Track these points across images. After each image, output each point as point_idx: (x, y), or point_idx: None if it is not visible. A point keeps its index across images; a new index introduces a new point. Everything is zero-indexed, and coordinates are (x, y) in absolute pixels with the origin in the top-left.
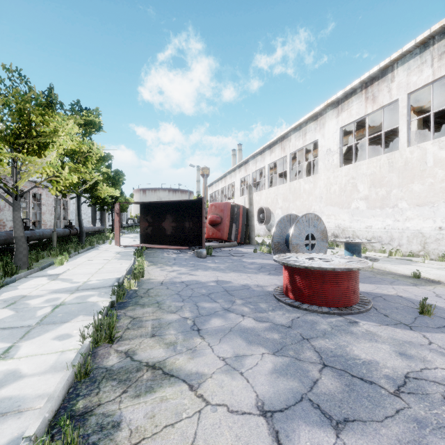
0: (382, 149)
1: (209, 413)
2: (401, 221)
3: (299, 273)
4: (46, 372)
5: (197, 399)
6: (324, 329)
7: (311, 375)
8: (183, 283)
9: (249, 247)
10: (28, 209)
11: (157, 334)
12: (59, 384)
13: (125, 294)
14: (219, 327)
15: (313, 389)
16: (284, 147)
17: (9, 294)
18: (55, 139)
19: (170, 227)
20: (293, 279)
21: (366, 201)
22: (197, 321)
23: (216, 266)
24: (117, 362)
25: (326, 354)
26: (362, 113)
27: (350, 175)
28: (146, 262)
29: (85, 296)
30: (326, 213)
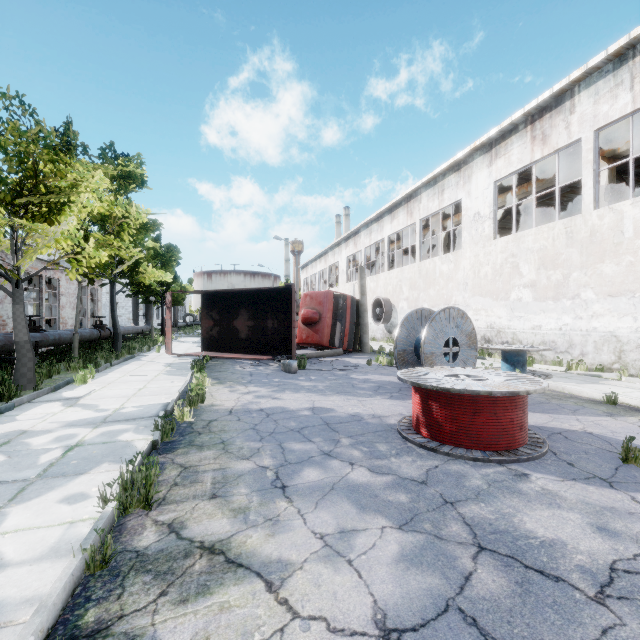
0: (554, 214)
1: (297, 633)
2: (585, 319)
3: (437, 398)
4: (42, 558)
5: (278, 607)
6: (477, 487)
7: (460, 565)
8: (263, 411)
9: (361, 357)
10: (40, 301)
11: (220, 494)
12: (58, 582)
13: (174, 429)
14: (315, 483)
15: (465, 591)
16: (411, 211)
17: (2, 428)
18: (76, 198)
19: (244, 328)
20: (427, 407)
21: (533, 289)
22: (281, 473)
23: (312, 385)
24: (155, 541)
25: (482, 528)
26: (527, 160)
27: (508, 251)
28: (209, 379)
29: (114, 432)
30: (473, 306)
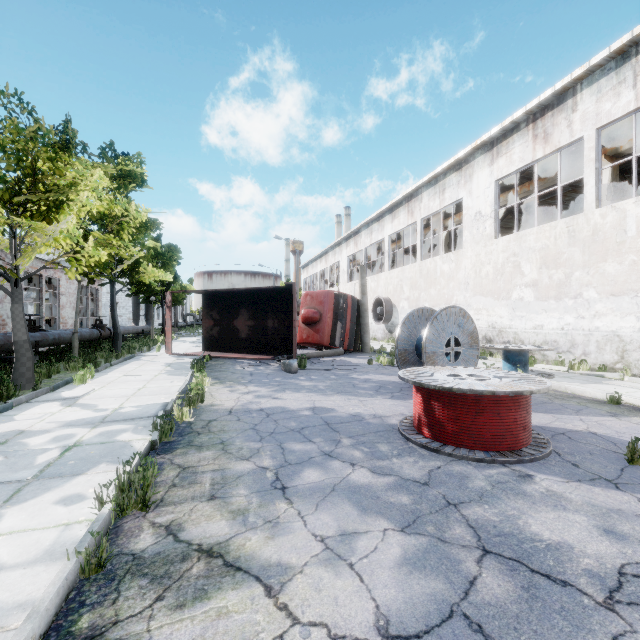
0: (555, 213)
1: (297, 639)
2: (587, 318)
3: (439, 398)
4: (36, 561)
5: (277, 613)
6: (480, 488)
7: (464, 568)
8: (263, 411)
9: (362, 357)
10: (40, 301)
11: (218, 496)
12: (51, 586)
13: (173, 429)
14: (315, 484)
15: (470, 596)
16: (411, 210)
17: None
18: (76, 197)
19: (245, 327)
20: (429, 407)
21: (535, 288)
22: (281, 473)
23: (312, 385)
24: (152, 544)
25: (486, 531)
26: (528, 159)
27: (510, 250)
28: (209, 379)
29: (113, 432)
30: (474, 306)
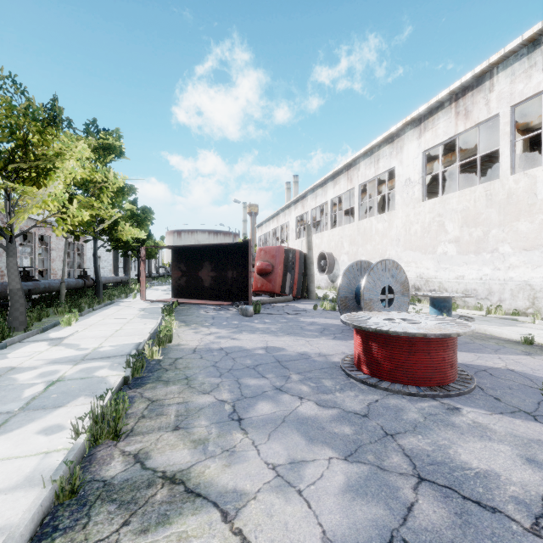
0: (473, 180)
1: None
2: (503, 270)
3: (376, 340)
4: (16, 487)
5: (232, 538)
6: (414, 420)
7: (402, 495)
8: (223, 350)
9: (308, 303)
10: (34, 255)
11: (182, 426)
12: (27, 512)
13: (144, 366)
14: (268, 416)
15: (408, 522)
16: (350, 178)
17: None
18: (63, 166)
19: (208, 277)
20: (367, 347)
21: (457, 244)
22: (238, 406)
23: (266, 327)
24: (122, 471)
25: (421, 459)
26: (451, 133)
27: (435, 211)
28: (176, 322)
29: (92, 368)
30: (405, 259)
